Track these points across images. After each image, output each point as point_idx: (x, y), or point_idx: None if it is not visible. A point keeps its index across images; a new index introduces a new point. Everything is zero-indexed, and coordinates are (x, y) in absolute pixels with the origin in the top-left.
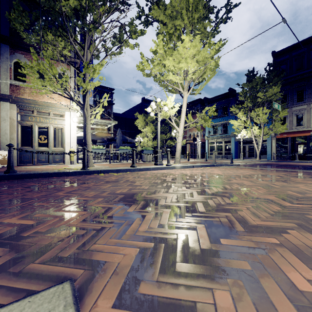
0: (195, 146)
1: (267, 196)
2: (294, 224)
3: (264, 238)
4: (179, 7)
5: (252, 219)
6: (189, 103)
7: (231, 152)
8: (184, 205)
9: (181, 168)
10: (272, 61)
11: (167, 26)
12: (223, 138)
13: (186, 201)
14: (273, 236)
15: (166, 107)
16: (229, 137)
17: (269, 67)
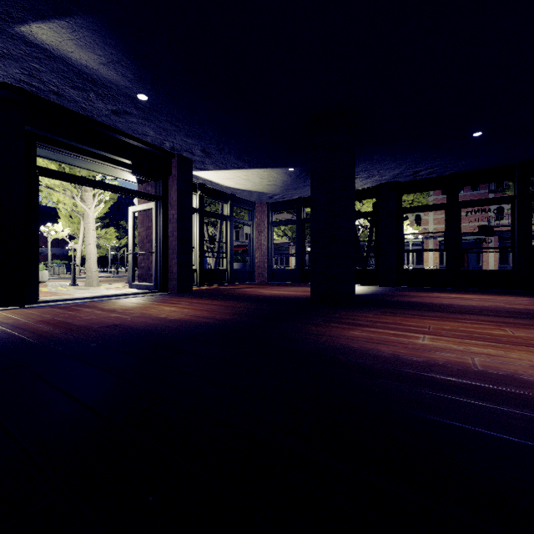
0: None
1: None
2: None
3: None
4: None
5: None
6: None
7: None
8: None
9: (66, 279)
10: None
11: None
12: None
13: None
14: None
15: (53, 232)
16: None
17: None
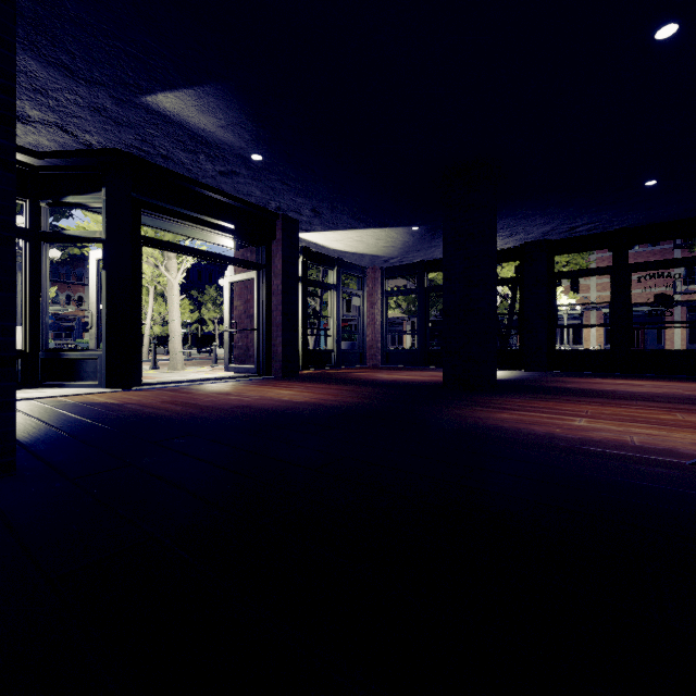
0: None
1: None
2: None
3: None
4: None
5: None
6: None
7: None
8: None
9: None
10: None
11: None
12: None
13: None
14: None
15: None
16: None
17: None
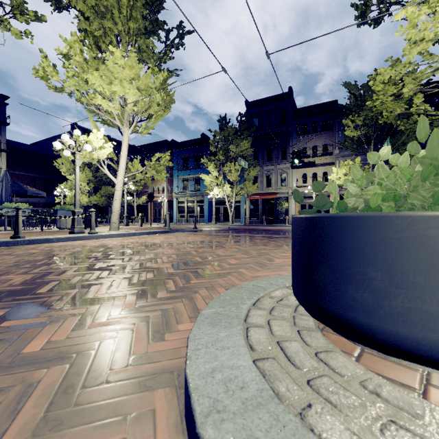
0: (161, 205)
1: (163, 265)
2: (140, 290)
3: (74, 310)
4: (108, 2)
5: (97, 292)
6: (152, 144)
7: (205, 214)
8: (24, 288)
9: (113, 237)
10: (246, 111)
11: (90, 23)
12: (195, 197)
13: (39, 281)
14: (90, 306)
15: (88, 145)
16: (202, 195)
17: (241, 117)
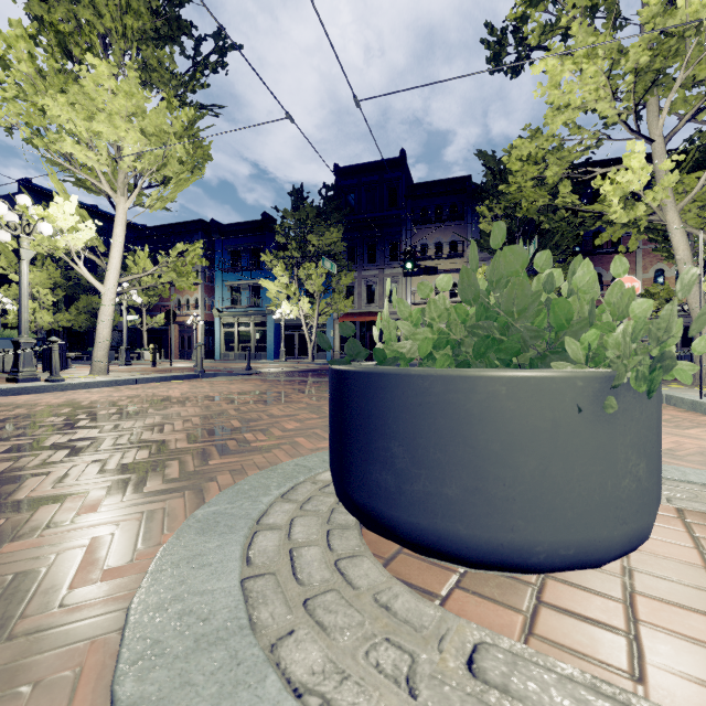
0: (192, 329)
1: (172, 435)
2: (116, 481)
3: None
4: None
5: (35, 489)
6: (176, 226)
7: (268, 346)
8: None
9: (95, 387)
10: (335, 181)
11: (50, 8)
12: (251, 316)
13: None
14: (16, 514)
15: (46, 225)
16: (264, 314)
17: (326, 190)
